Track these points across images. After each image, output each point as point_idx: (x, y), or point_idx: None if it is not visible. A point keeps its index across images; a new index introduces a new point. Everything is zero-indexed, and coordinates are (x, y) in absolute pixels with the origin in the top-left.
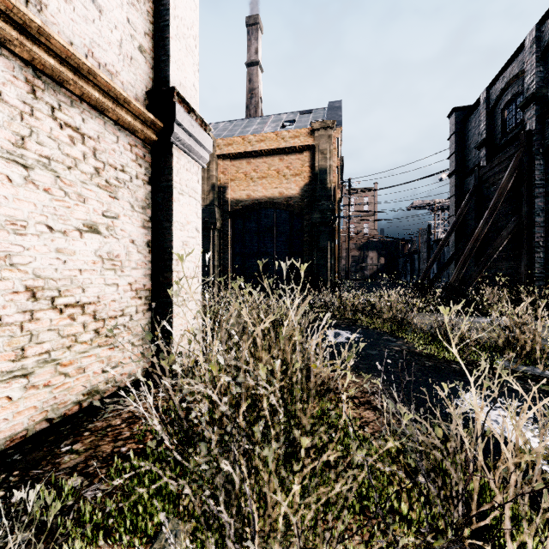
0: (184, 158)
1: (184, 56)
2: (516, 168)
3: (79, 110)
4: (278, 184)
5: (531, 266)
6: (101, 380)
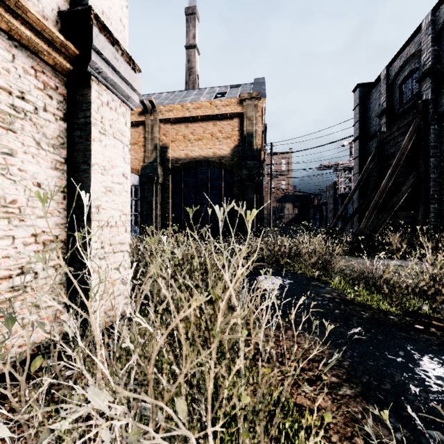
0: (108, 95)
1: None
2: (415, 132)
3: None
4: (212, 145)
5: (427, 215)
6: None
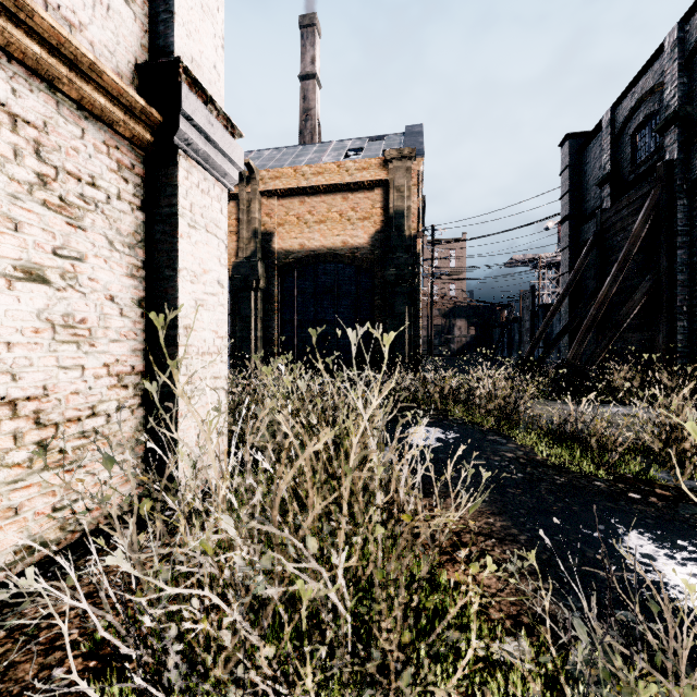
0: (199, 173)
1: (199, 19)
2: (653, 210)
3: (5, 73)
4: (341, 230)
5: (672, 338)
6: (51, 524)
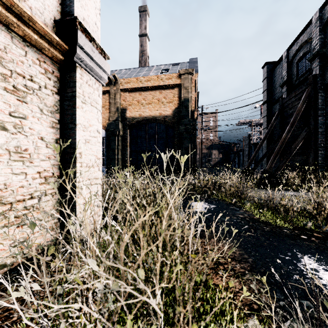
0: (87, 76)
1: None
2: (307, 98)
3: None
4: (158, 107)
5: (316, 159)
6: (8, 255)
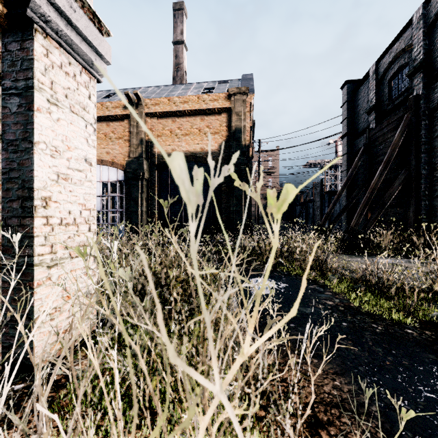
0: (61, 55)
1: None
2: (406, 127)
3: None
4: (199, 140)
5: (418, 212)
6: None
